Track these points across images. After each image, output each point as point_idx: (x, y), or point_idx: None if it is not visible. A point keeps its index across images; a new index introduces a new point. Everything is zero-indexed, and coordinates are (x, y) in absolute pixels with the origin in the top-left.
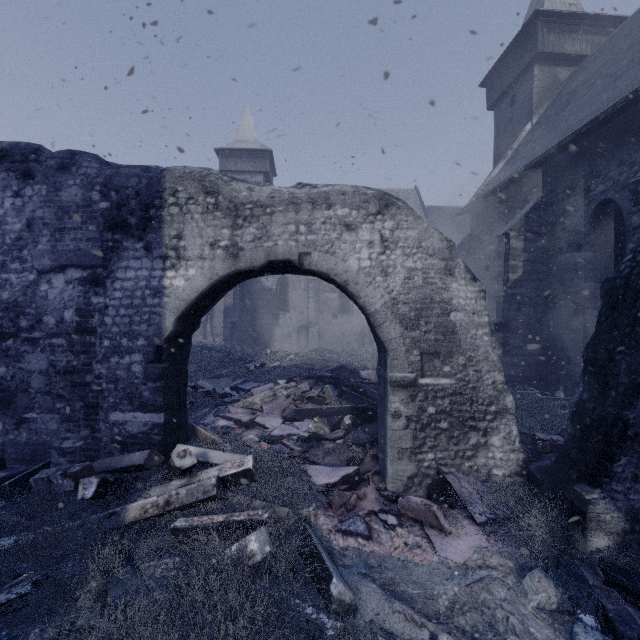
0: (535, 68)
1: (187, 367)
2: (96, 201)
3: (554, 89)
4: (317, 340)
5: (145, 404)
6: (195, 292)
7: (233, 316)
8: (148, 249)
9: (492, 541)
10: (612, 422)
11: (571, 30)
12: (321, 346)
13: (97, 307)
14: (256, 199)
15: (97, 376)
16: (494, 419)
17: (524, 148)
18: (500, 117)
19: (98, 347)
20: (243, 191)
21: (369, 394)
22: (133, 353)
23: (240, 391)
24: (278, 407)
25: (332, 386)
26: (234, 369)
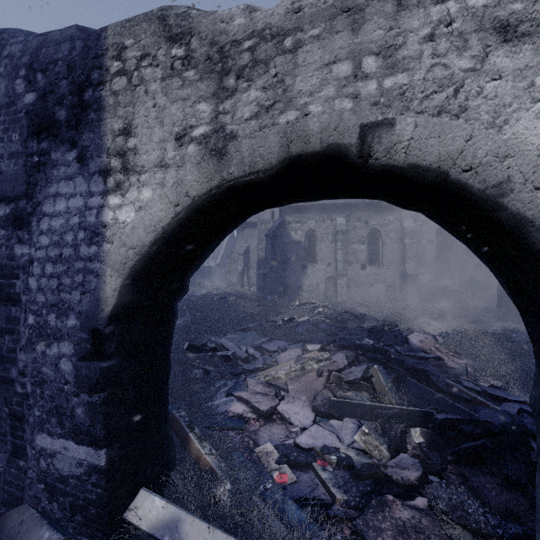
0: None
1: (168, 352)
2: (20, 94)
3: None
4: (345, 291)
5: (78, 429)
6: (150, 231)
7: (265, 268)
8: (82, 160)
9: None
10: None
11: None
12: (349, 297)
13: (21, 262)
14: (262, 24)
15: (21, 371)
16: None
17: None
18: None
19: (22, 325)
20: (236, 16)
21: (442, 386)
22: (62, 339)
23: (265, 352)
24: (307, 389)
25: (382, 367)
26: (261, 323)
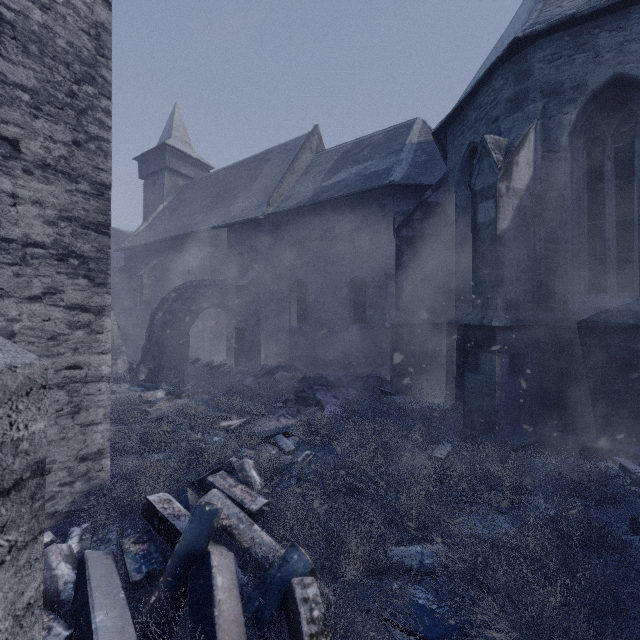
0: (166, 173)
1: None
2: None
3: (177, 189)
4: None
5: None
6: None
7: None
8: None
9: (116, 385)
10: (147, 348)
11: (185, 161)
12: None
13: None
14: None
15: None
16: (119, 355)
17: (157, 222)
18: (147, 188)
19: None
20: None
21: None
22: None
23: None
24: None
25: None
26: None
